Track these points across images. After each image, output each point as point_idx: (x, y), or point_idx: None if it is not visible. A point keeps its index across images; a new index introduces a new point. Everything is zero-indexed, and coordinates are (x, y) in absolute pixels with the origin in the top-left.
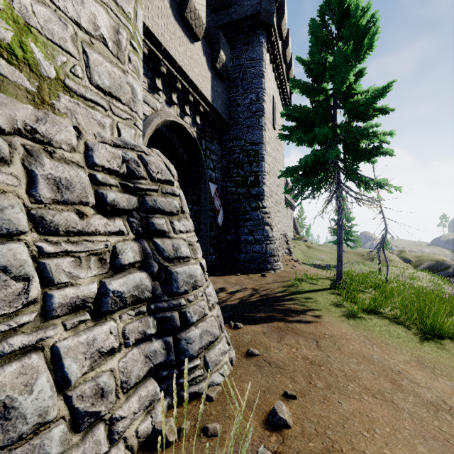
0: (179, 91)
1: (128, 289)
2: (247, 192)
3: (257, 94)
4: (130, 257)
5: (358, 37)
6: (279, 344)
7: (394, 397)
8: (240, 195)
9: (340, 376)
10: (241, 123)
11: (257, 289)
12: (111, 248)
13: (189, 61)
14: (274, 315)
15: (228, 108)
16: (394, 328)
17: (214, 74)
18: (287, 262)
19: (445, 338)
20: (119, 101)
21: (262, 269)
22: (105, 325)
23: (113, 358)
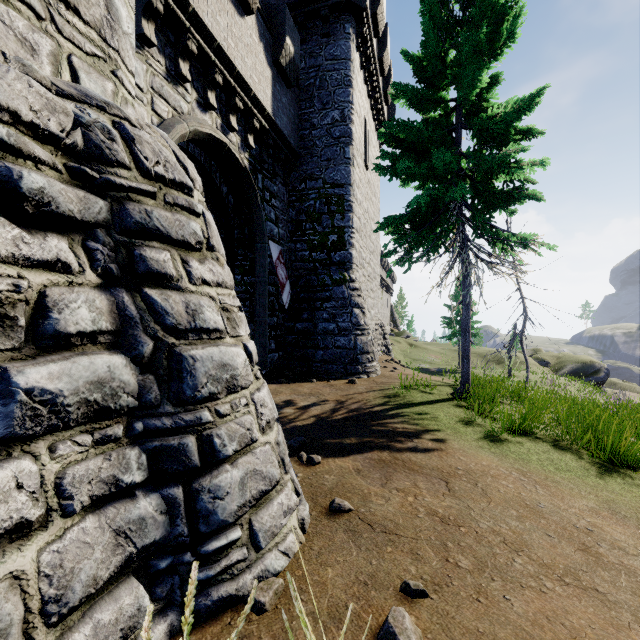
0: (219, 90)
1: (74, 386)
2: (326, 258)
3: (341, 111)
4: (85, 319)
5: (493, 21)
6: (384, 489)
7: (595, 580)
8: (316, 262)
9: (496, 544)
10: (318, 153)
11: (343, 402)
12: (31, 296)
13: (237, 43)
14: (372, 440)
15: (298, 130)
16: (558, 456)
17: (277, 74)
18: (385, 364)
19: (634, 468)
20: (75, 13)
21: (349, 373)
22: (0, 468)
23: (23, 546)
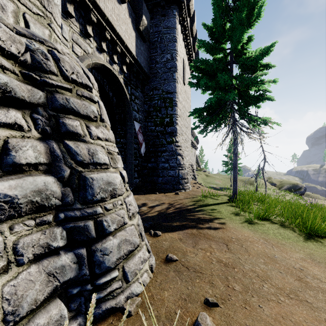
0: (108, 42)
1: (24, 193)
2: (163, 130)
3: (171, 54)
4: (31, 156)
5: (249, 8)
6: (194, 249)
7: (306, 296)
8: (158, 132)
9: (253, 277)
10: (159, 76)
11: (172, 204)
12: None
13: (117, 18)
14: (187, 223)
15: (149, 64)
16: (283, 231)
17: (138, 35)
18: (194, 185)
19: (322, 237)
20: None
21: (175, 189)
22: None
23: None
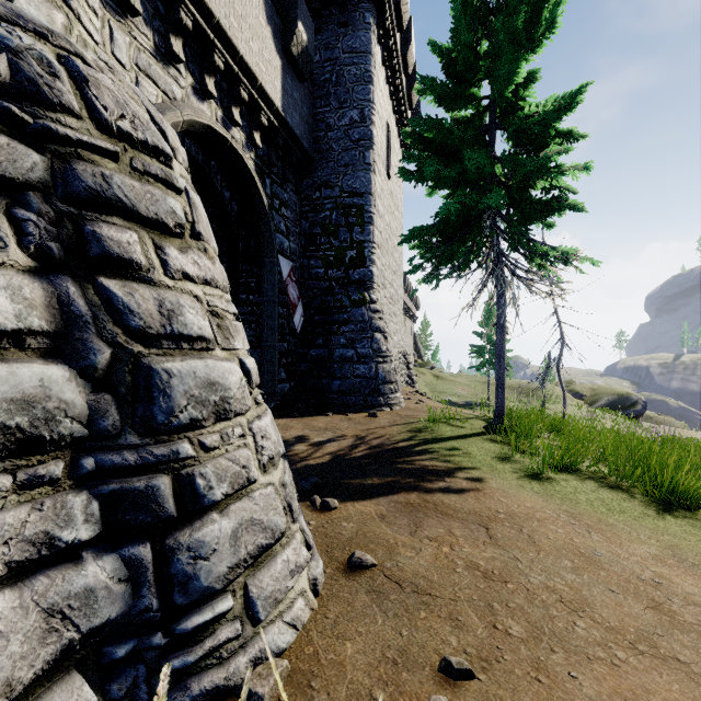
0: (220, 77)
1: None
2: (344, 276)
3: (361, 111)
4: (3, 311)
5: (531, 9)
6: (414, 538)
7: (674, 646)
8: (332, 281)
9: (551, 603)
10: (334, 158)
11: (363, 437)
12: None
13: (240, 23)
14: (397, 480)
15: (311, 131)
16: (608, 495)
17: (287, 65)
18: (409, 396)
19: (692, 507)
20: None
21: (370, 406)
22: None
23: None
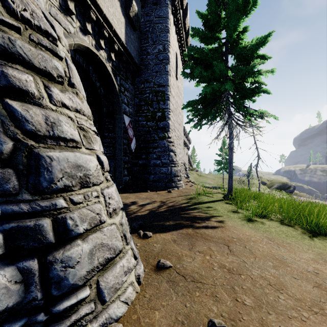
0: (94, 24)
1: None
2: (155, 125)
3: (163, 45)
4: None
5: None
6: (191, 252)
7: None
8: (149, 127)
9: (265, 286)
10: (151, 68)
11: (164, 202)
12: None
13: None
14: (182, 222)
15: (139, 55)
16: (285, 229)
17: (128, 22)
18: (186, 183)
19: (325, 234)
20: None
21: (168, 187)
22: None
23: None
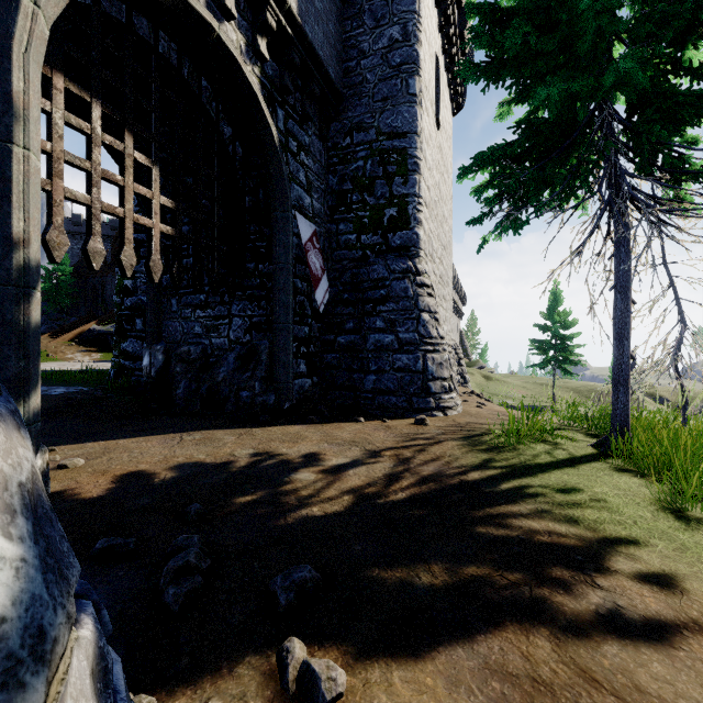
0: None
1: None
2: (381, 242)
3: (403, 26)
4: None
5: None
6: None
7: None
8: (366, 249)
9: None
10: (369, 92)
11: (407, 459)
12: None
13: None
14: (486, 576)
15: (340, 61)
16: None
17: None
18: (464, 397)
19: None
20: None
21: (415, 409)
22: None
23: None
